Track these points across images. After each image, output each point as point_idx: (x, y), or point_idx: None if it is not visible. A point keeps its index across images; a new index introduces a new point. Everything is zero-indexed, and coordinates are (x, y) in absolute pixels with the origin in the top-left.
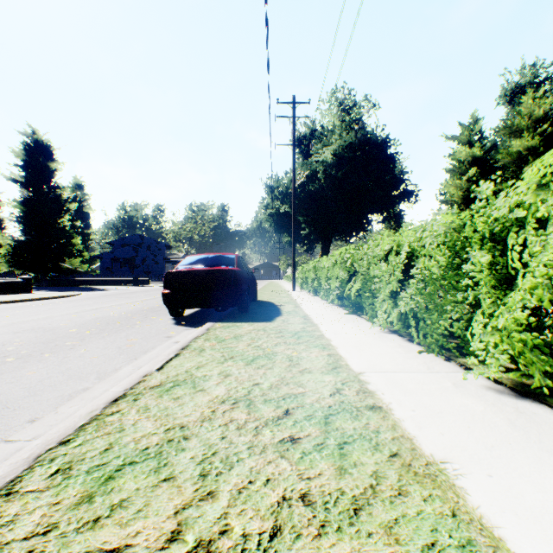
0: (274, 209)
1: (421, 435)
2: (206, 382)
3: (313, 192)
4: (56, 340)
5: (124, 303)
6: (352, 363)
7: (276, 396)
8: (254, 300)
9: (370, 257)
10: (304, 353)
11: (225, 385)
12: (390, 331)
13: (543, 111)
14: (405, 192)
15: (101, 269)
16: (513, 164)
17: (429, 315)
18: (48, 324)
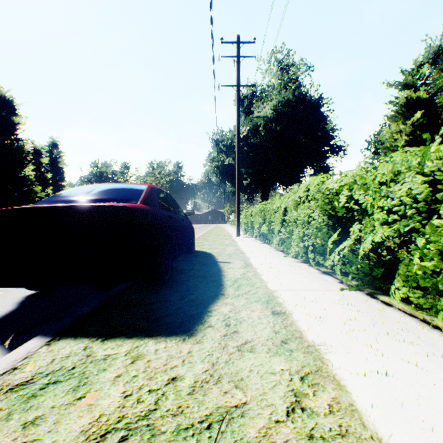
0: (219, 162)
1: None
2: None
3: (254, 144)
4: None
5: None
6: None
7: None
8: (189, 252)
9: None
10: None
11: None
12: None
13: None
14: (335, 147)
15: None
16: None
17: None
18: None
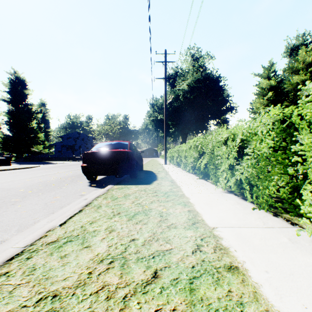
0: (154, 117)
1: (285, 308)
2: (94, 237)
3: (176, 107)
4: (6, 197)
5: (63, 172)
6: (206, 218)
7: (147, 253)
8: (141, 170)
9: (214, 143)
10: (171, 210)
11: (107, 241)
12: (228, 191)
13: (311, 58)
14: (229, 107)
15: (55, 151)
16: (293, 90)
17: (262, 183)
18: (8, 186)
